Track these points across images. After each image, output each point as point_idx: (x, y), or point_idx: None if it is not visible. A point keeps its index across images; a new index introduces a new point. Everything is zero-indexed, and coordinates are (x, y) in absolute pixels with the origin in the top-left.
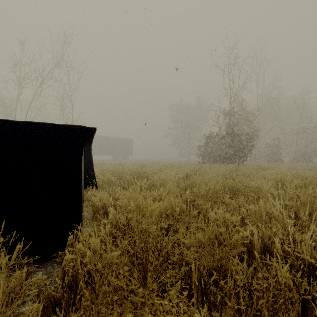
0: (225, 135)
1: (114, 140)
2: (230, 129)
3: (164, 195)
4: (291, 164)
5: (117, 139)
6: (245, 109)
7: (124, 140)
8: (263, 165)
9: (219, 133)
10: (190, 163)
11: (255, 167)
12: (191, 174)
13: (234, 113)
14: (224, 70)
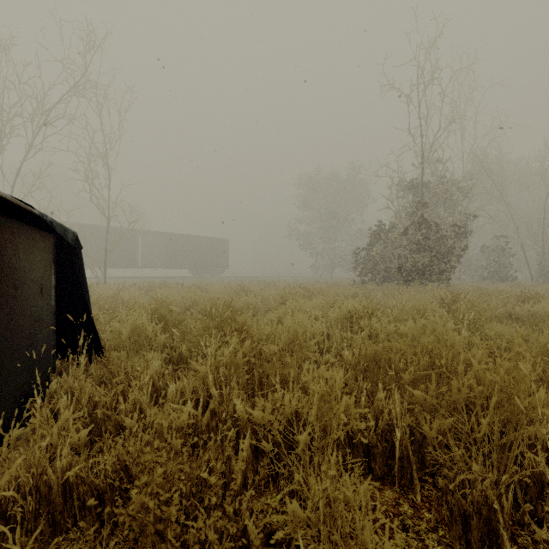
0: (410, 227)
1: (195, 242)
2: (421, 214)
3: (303, 442)
4: (545, 286)
5: (201, 239)
6: (453, 175)
7: (213, 242)
8: (488, 287)
9: (395, 226)
10: (339, 284)
11: (493, 294)
12: (364, 313)
13: (426, 185)
14: (408, 95)
